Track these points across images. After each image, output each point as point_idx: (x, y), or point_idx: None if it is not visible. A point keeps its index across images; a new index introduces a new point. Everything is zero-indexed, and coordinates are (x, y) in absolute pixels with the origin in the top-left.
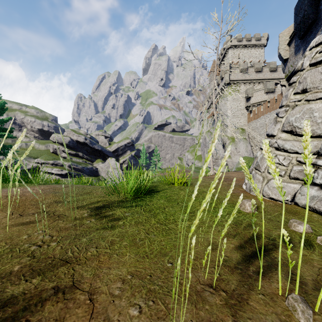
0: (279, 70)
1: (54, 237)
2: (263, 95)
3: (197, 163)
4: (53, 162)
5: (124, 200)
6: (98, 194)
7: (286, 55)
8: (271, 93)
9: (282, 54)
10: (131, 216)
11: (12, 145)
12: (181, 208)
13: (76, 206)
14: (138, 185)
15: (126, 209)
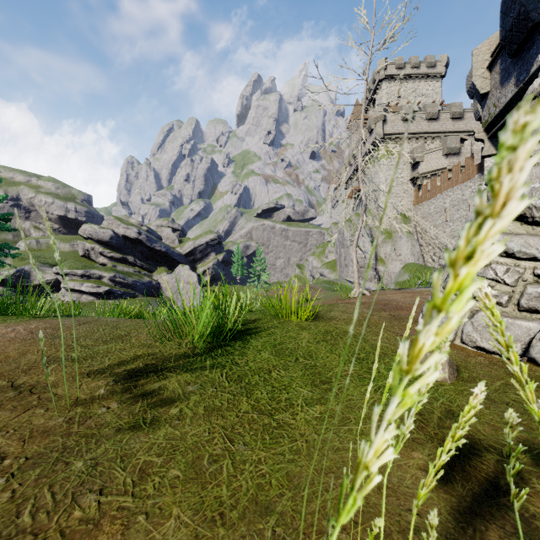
0: (467, 117)
1: (8, 459)
2: (440, 160)
3: (329, 274)
4: (83, 272)
5: (189, 354)
6: (141, 341)
7: (485, 86)
8: (454, 155)
9: (477, 84)
10: (198, 392)
11: (14, 243)
12: (304, 370)
13: (86, 368)
14: (220, 320)
15: (191, 375)
